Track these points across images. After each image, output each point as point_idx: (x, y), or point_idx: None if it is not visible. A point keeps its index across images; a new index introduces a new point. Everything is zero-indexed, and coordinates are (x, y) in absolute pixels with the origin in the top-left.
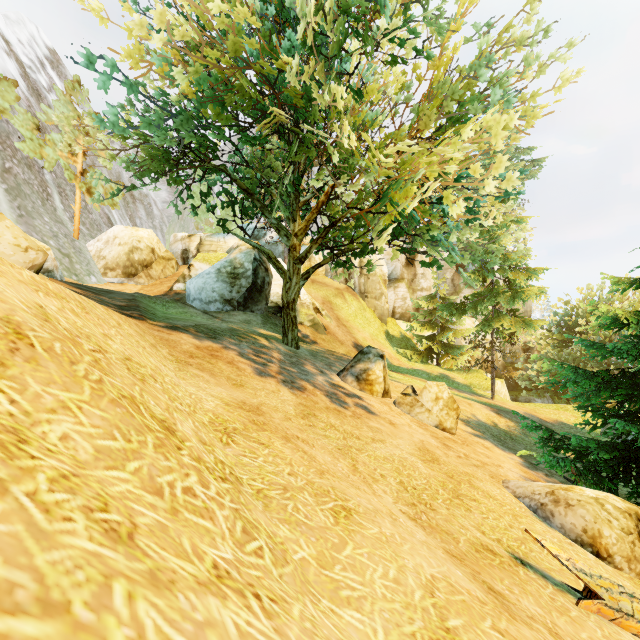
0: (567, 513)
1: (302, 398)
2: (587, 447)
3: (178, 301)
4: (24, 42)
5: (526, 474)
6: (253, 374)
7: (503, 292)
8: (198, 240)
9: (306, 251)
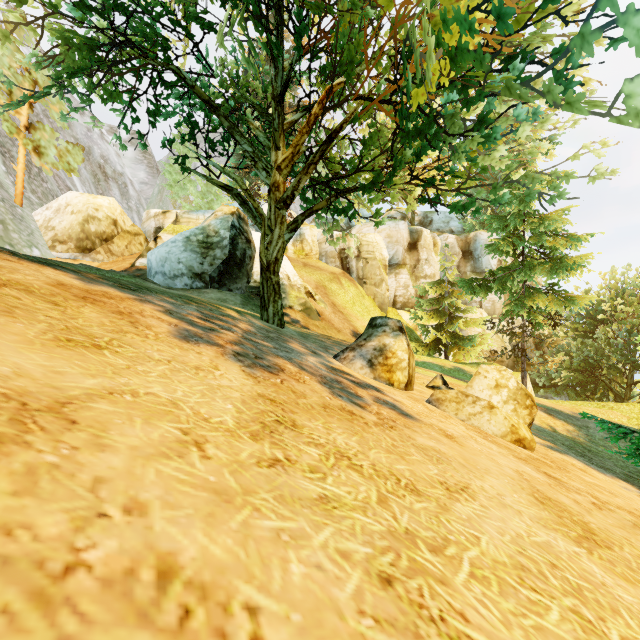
0: None
1: (269, 385)
2: None
3: (138, 277)
4: None
5: None
6: (166, 335)
7: (540, 263)
8: (174, 217)
9: (292, 187)
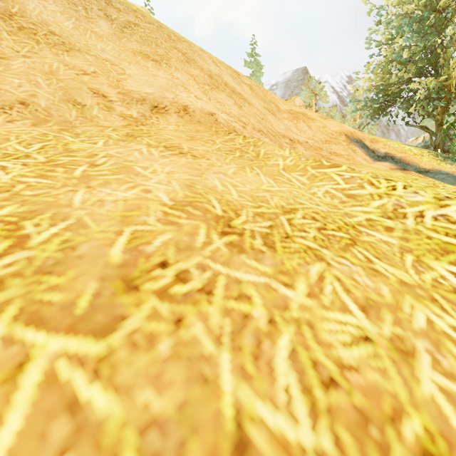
0: None
1: None
2: None
3: None
4: (338, 82)
5: None
6: None
7: None
8: (421, 139)
9: (440, 120)
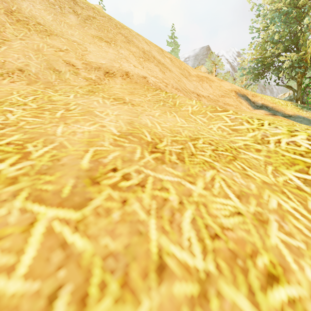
0: None
1: None
2: None
3: None
4: (231, 56)
5: None
6: None
7: None
8: (287, 94)
9: (300, 81)
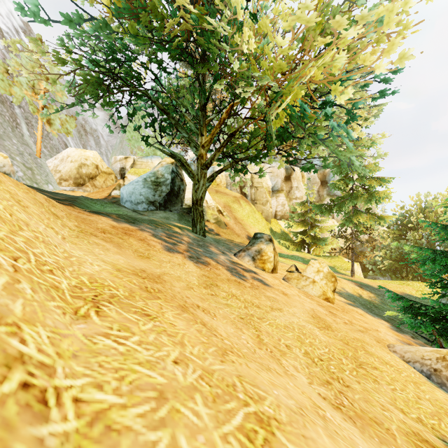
0: None
1: (206, 271)
2: (441, 313)
3: (114, 203)
4: (3, 14)
5: (399, 337)
6: (162, 250)
7: (361, 195)
8: (132, 161)
9: (211, 158)
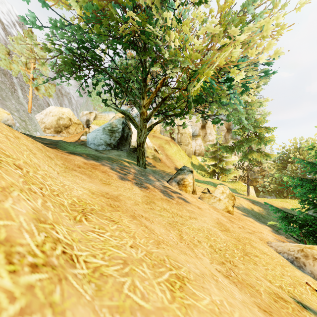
0: (315, 264)
1: (146, 192)
2: (306, 221)
3: (82, 145)
4: (4, 13)
5: (276, 237)
6: (117, 178)
7: (254, 139)
8: (94, 115)
9: (150, 115)
